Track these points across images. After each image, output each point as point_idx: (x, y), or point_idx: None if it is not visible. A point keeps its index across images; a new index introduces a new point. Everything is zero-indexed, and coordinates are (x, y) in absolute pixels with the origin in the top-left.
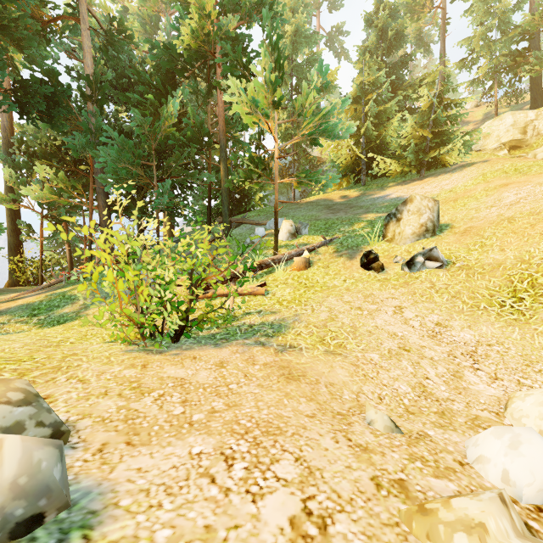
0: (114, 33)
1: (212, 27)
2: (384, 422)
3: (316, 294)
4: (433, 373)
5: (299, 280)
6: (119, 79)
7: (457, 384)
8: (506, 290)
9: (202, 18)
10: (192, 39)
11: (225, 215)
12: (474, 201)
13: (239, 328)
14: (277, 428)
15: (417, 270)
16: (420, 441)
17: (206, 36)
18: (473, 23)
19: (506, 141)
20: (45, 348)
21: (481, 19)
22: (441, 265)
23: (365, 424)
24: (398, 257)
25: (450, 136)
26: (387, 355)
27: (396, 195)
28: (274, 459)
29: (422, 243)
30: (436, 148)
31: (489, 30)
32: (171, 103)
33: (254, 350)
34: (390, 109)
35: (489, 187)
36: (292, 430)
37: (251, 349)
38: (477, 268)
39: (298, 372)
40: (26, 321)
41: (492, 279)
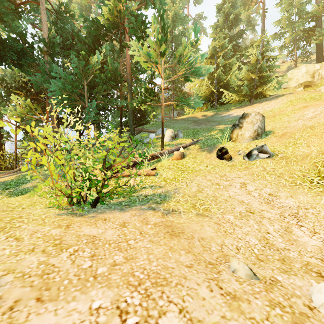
0: (61, 12)
1: (123, 9)
2: (245, 271)
3: (188, 175)
4: (271, 229)
5: (177, 166)
6: (65, 42)
7: (289, 237)
8: (313, 172)
9: (116, 1)
10: (109, 14)
11: (130, 125)
12: (286, 117)
13: (138, 198)
14: (163, 278)
15: (253, 159)
16: (274, 287)
17: (118, 12)
18: (282, 11)
19: (302, 82)
20: (2, 212)
21: (286, 9)
22: (269, 156)
23: (230, 272)
24: (240, 151)
25: (269, 78)
26: (239, 216)
27: (236, 114)
28: (161, 311)
29: (255, 143)
30: (260, 86)
31: (291, 15)
32: (96, 55)
33: (148, 213)
34: (232, 62)
35: (295, 108)
36: (175, 280)
37: (145, 212)
38: (292, 158)
39: (178, 229)
40: (1, 192)
41: (303, 165)
